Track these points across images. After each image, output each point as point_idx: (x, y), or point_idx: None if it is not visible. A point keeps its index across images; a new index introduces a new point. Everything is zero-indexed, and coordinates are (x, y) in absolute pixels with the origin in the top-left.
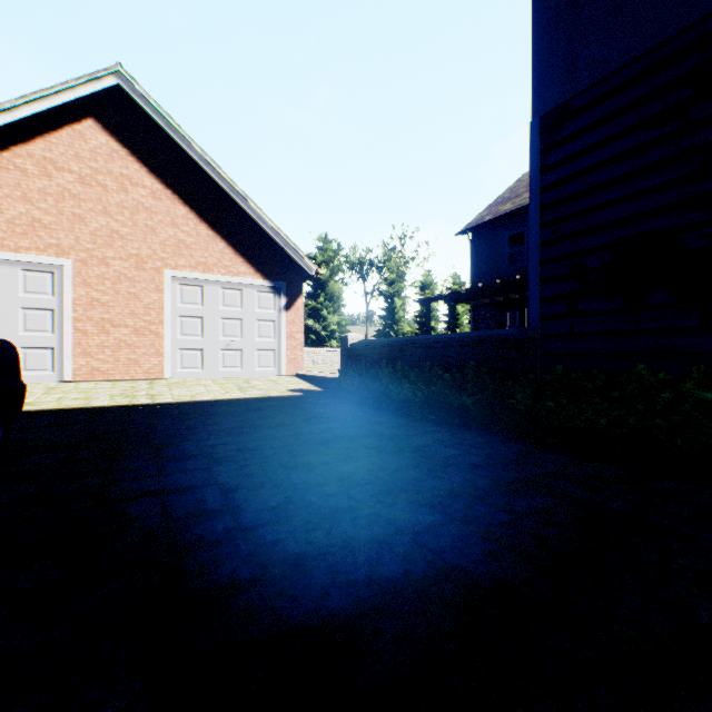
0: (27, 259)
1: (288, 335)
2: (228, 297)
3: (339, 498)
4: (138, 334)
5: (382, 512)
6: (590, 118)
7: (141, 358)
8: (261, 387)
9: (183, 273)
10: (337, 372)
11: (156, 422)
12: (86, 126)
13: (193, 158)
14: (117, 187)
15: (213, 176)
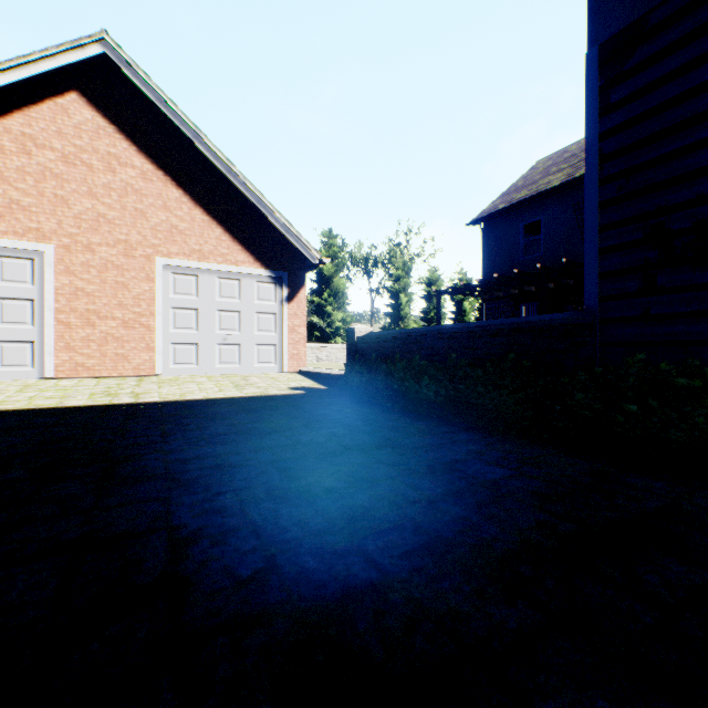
0: (3, 244)
1: (290, 329)
2: (225, 288)
3: (352, 562)
4: (127, 327)
5: (425, 596)
6: (675, 34)
7: (130, 353)
8: (260, 385)
9: (175, 261)
10: (343, 368)
11: (128, 426)
12: (69, 99)
13: (186, 136)
14: (103, 167)
15: (208, 155)
